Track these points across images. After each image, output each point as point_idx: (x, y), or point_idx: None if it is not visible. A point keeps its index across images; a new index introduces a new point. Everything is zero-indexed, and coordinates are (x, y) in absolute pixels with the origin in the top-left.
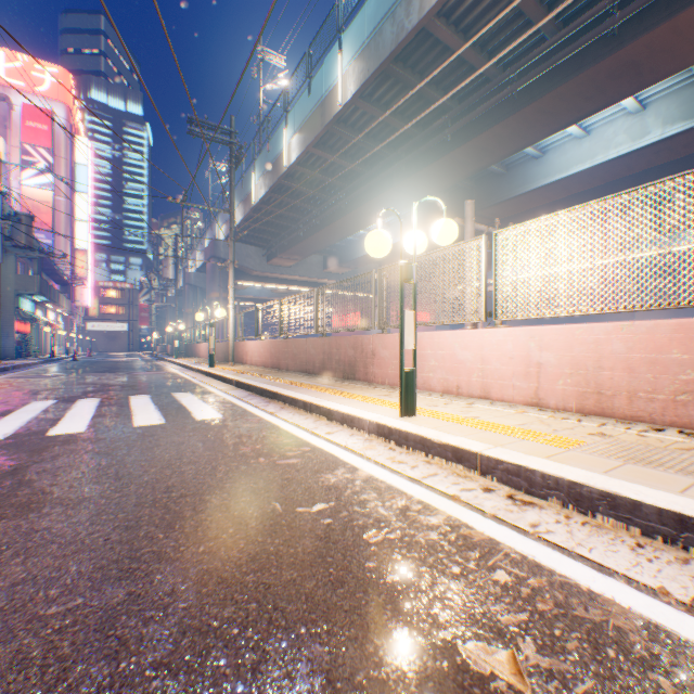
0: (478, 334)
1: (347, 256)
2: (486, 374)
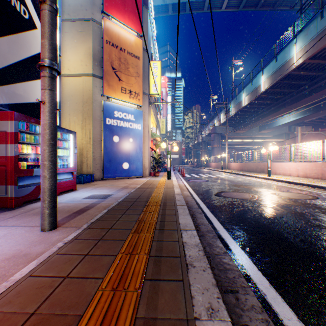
0: (288, 163)
1: (269, 126)
2: (289, 171)
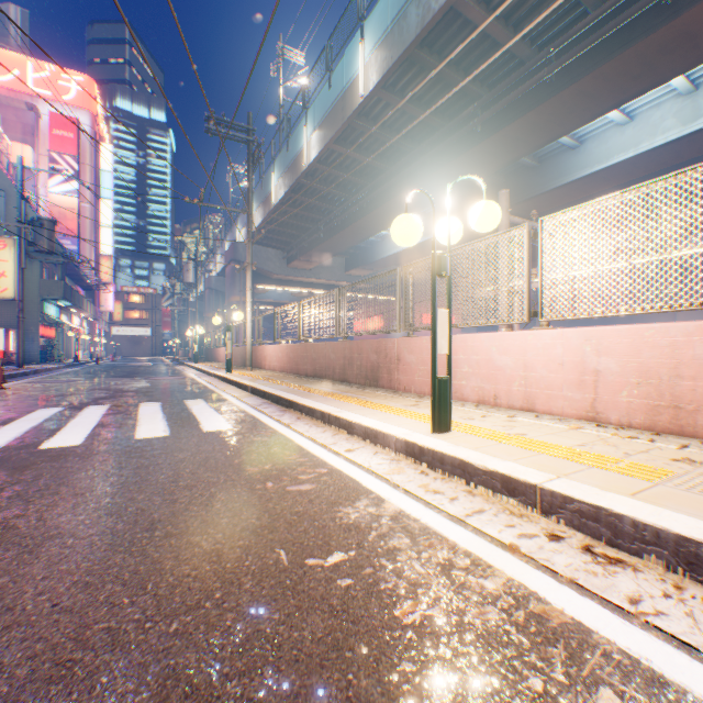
0: (520, 337)
1: (369, 258)
2: (529, 383)
